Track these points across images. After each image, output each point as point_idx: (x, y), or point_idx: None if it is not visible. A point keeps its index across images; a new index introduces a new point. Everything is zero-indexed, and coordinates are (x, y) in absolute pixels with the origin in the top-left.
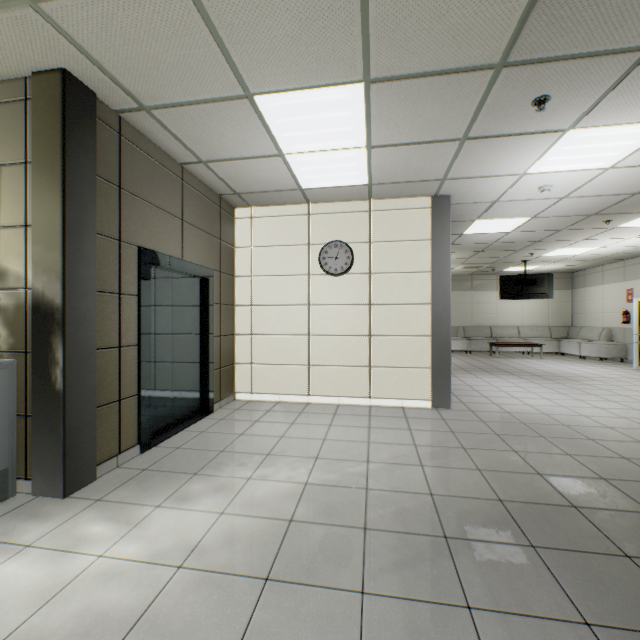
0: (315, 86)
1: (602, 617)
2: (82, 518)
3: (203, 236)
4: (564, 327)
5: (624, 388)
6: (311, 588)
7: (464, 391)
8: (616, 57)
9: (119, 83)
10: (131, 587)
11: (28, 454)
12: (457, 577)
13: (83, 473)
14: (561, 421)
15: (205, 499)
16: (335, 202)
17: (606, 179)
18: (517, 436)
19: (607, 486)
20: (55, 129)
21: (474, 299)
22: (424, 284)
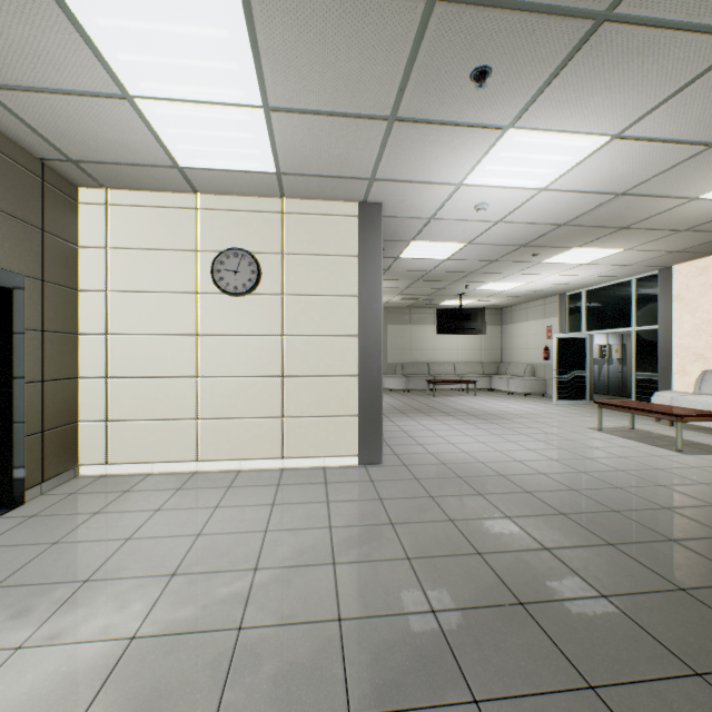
0: None
1: None
2: None
3: None
4: (495, 363)
5: (549, 425)
6: None
7: (399, 439)
8: (565, 22)
9: None
10: None
11: None
12: None
13: None
14: (498, 470)
15: None
16: (235, 196)
17: (539, 203)
18: (454, 497)
19: (552, 560)
20: None
21: (413, 333)
22: (351, 311)
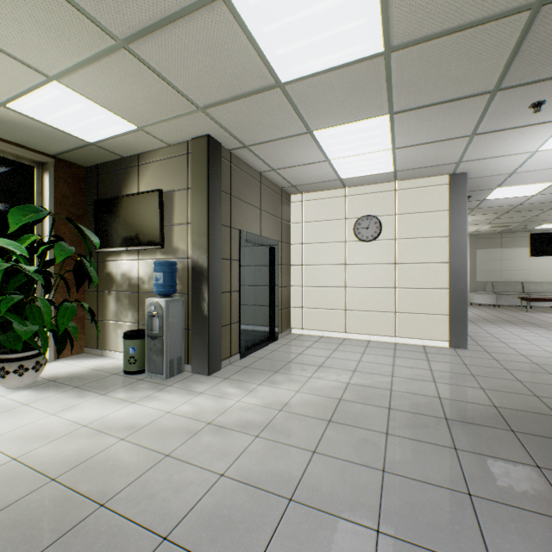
0: (354, 121)
1: (551, 466)
2: (222, 385)
3: (271, 218)
4: None
5: None
6: (355, 428)
7: (483, 337)
8: None
9: (234, 136)
10: (258, 414)
11: (189, 350)
12: (450, 436)
13: (216, 364)
14: None
15: (285, 384)
16: (366, 185)
17: None
18: (525, 371)
19: None
20: (203, 169)
21: (503, 256)
22: (442, 246)
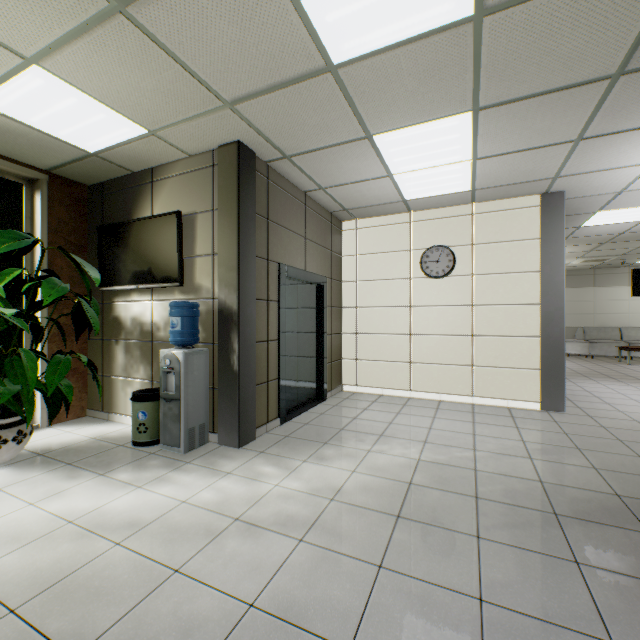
0: (426, 121)
1: None
2: (255, 462)
3: (319, 249)
4: None
5: None
6: (434, 527)
7: (581, 397)
8: None
9: (272, 143)
10: (303, 505)
11: (214, 415)
12: (566, 542)
13: (248, 433)
14: None
15: (338, 461)
16: (436, 208)
17: None
18: None
19: None
20: (233, 184)
21: (597, 296)
22: (532, 284)
